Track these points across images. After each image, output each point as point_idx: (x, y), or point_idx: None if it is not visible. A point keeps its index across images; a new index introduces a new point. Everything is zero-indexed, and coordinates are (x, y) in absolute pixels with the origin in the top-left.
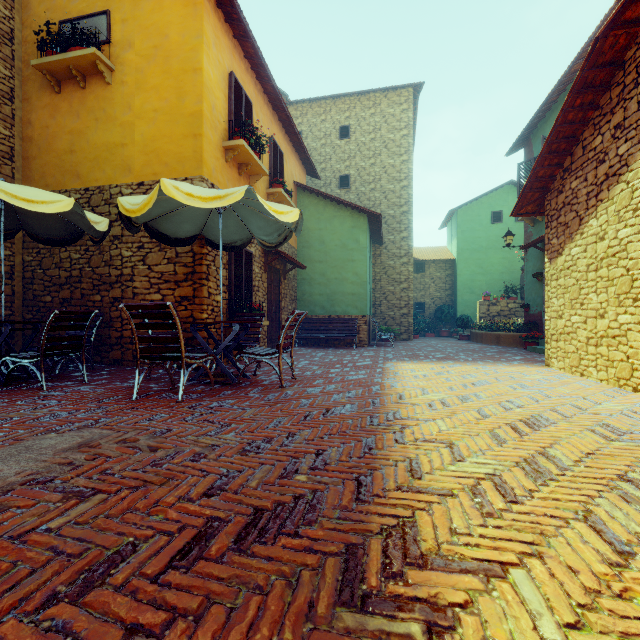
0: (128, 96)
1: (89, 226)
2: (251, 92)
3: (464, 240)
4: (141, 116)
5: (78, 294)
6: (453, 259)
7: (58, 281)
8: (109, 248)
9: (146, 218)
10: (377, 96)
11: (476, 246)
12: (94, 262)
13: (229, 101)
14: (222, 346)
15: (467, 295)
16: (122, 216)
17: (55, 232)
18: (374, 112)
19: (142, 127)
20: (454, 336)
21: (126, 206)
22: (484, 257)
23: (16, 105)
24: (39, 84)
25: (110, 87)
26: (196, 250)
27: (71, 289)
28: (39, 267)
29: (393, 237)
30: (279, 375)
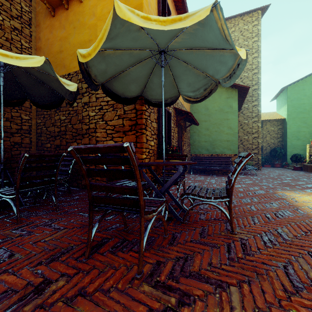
0: (93, 7)
1: (65, 91)
2: (169, 6)
3: (292, 106)
4: (101, 18)
5: (64, 142)
6: (283, 118)
7: (53, 134)
8: (81, 111)
9: (102, 77)
10: (236, 20)
11: (301, 109)
12: (73, 121)
13: (158, 4)
14: (166, 185)
15: (294, 141)
16: (82, 70)
17: (46, 99)
18: (234, 30)
19: (101, 26)
20: (286, 167)
21: (83, 52)
22: (307, 116)
23: (32, 29)
24: (44, 14)
25: (82, 4)
26: (138, 107)
27: (60, 139)
28: (44, 126)
29: (247, 105)
30: (229, 220)
